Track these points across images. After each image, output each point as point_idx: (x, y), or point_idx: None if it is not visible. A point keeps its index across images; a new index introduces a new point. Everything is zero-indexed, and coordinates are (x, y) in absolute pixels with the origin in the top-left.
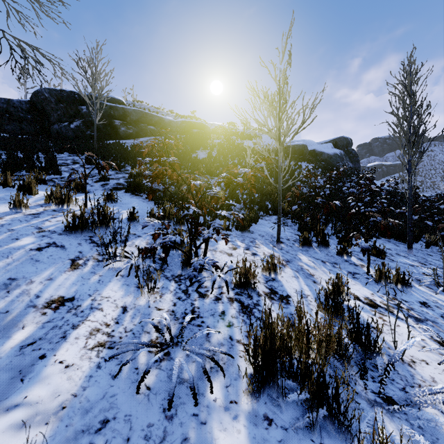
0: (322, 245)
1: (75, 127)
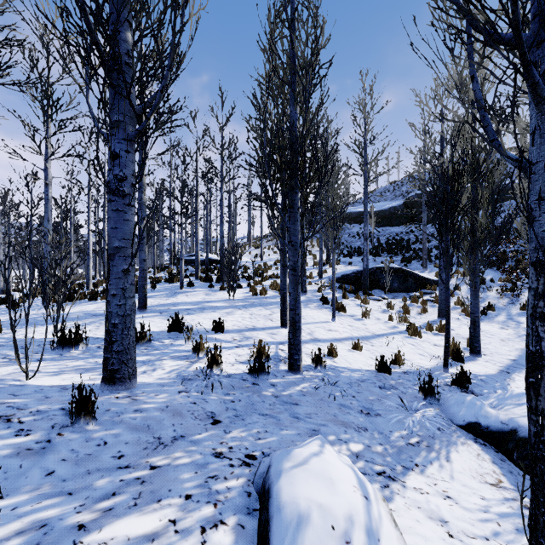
0: None
1: None
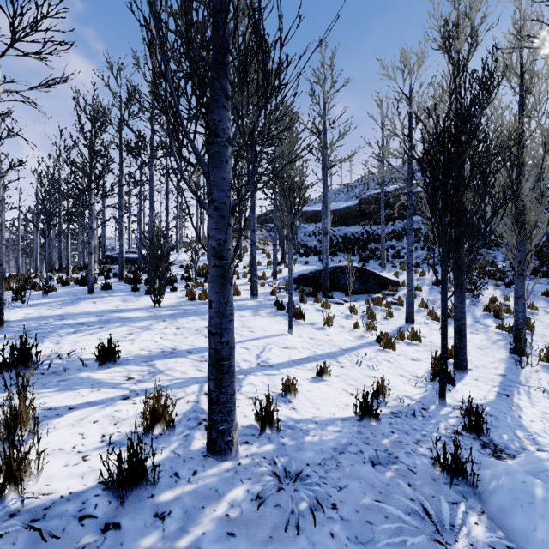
0: None
1: (386, 215)
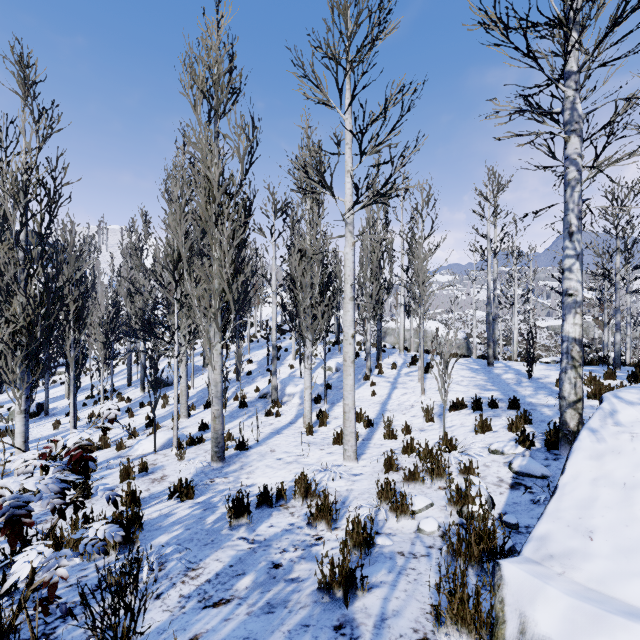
0: None
1: None
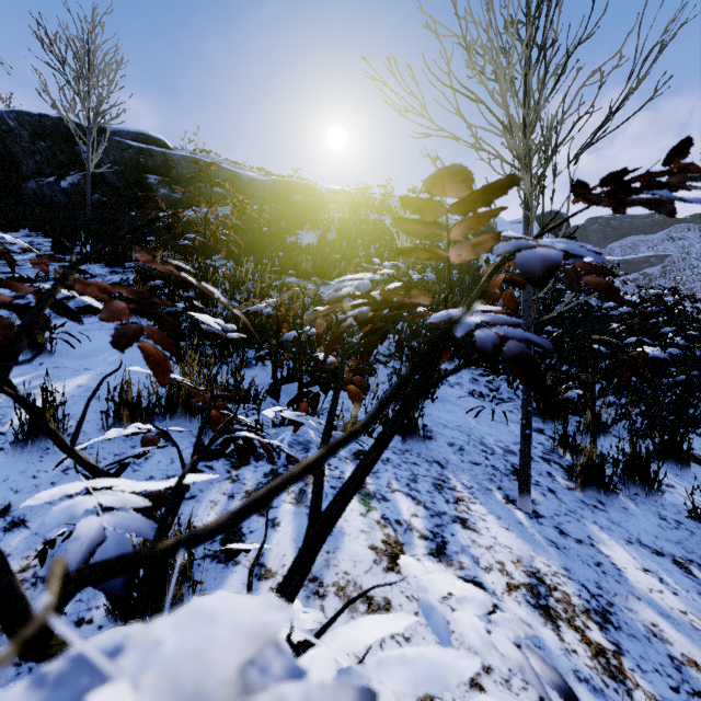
0: (633, 479)
1: (71, 187)
